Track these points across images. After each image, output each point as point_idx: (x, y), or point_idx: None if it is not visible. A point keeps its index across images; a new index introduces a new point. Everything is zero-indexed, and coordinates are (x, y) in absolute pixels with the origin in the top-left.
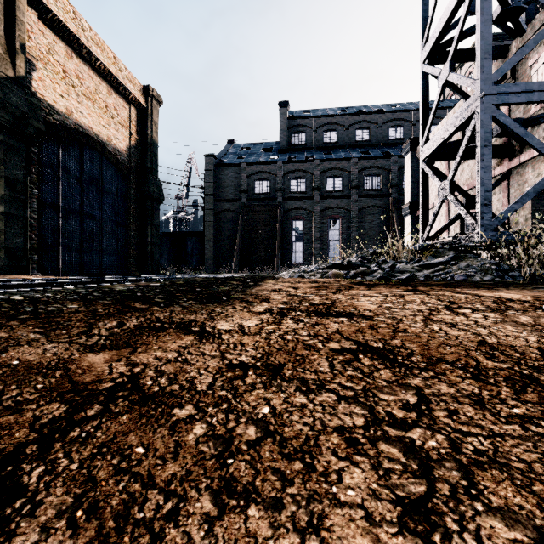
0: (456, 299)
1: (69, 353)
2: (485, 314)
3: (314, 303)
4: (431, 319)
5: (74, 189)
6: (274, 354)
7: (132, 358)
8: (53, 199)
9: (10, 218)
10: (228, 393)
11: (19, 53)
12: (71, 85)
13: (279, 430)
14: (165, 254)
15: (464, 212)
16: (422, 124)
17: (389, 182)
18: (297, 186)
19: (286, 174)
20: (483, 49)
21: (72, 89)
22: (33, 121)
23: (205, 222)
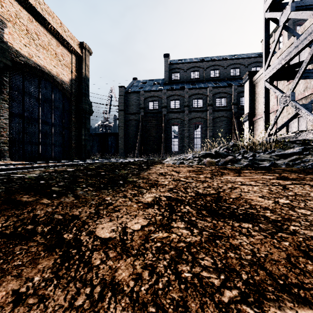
0: None
1: None
2: None
3: (199, 191)
4: None
5: (34, 105)
6: None
7: None
8: (19, 111)
9: None
10: None
11: None
12: (32, 39)
13: None
14: (95, 146)
15: (305, 114)
16: (264, 55)
17: (232, 101)
18: (175, 105)
19: (168, 97)
20: None
21: (32, 41)
22: (2, 59)
23: (119, 127)
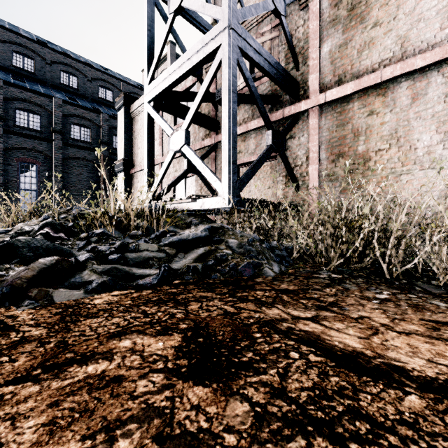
0: None
1: None
2: None
3: None
4: None
5: None
6: None
7: None
8: None
9: None
10: None
11: None
12: None
13: None
14: None
15: (205, 169)
16: (147, 57)
17: (100, 138)
18: None
19: None
20: None
21: None
22: None
23: None
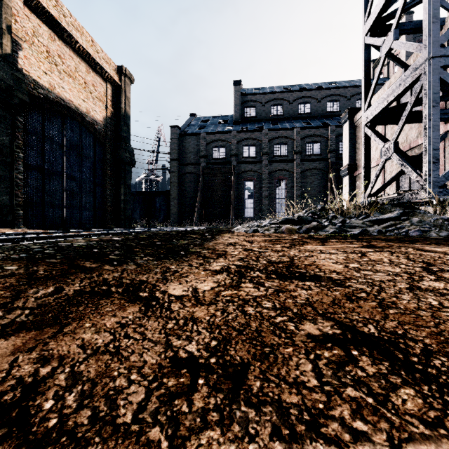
0: (429, 259)
1: None
2: None
3: (272, 260)
4: (418, 287)
5: (56, 154)
6: (234, 342)
7: (50, 344)
8: (37, 162)
9: None
10: (162, 434)
11: (5, 34)
12: (54, 64)
13: None
14: (137, 210)
15: (409, 170)
16: (364, 91)
17: (328, 148)
18: (249, 152)
19: (239, 142)
20: (430, 14)
21: (55, 67)
22: (18, 93)
23: (171, 182)
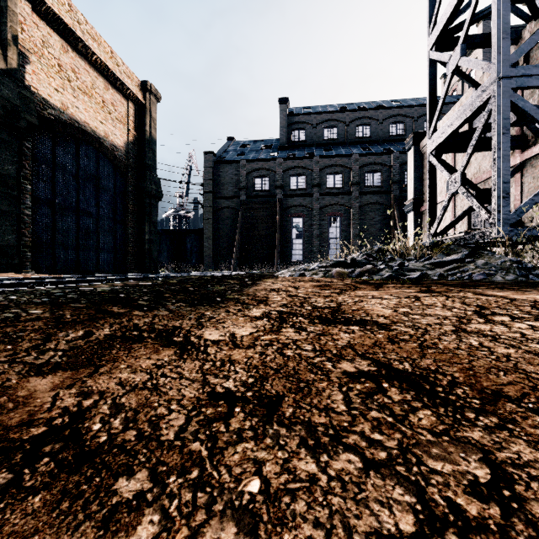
0: (484, 303)
1: (3, 377)
2: (530, 323)
3: (318, 305)
4: (463, 329)
5: (70, 186)
6: (271, 379)
7: (88, 382)
8: (47, 195)
9: (1, 215)
10: (202, 446)
11: (10, 45)
12: (67, 79)
13: (273, 537)
14: (164, 252)
15: (478, 205)
16: (429, 114)
17: (390, 178)
18: (297, 183)
19: (285, 171)
20: (500, 28)
21: (68, 83)
22: (25, 115)
23: (204, 219)
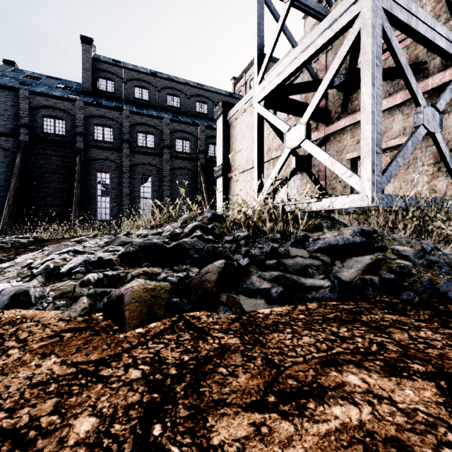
0: None
1: None
2: None
3: None
4: None
5: None
6: None
7: None
8: None
9: None
10: None
11: None
12: None
13: None
14: None
15: (335, 163)
16: (257, 57)
17: (198, 148)
18: (104, 134)
19: (88, 118)
20: None
21: None
22: None
23: None
